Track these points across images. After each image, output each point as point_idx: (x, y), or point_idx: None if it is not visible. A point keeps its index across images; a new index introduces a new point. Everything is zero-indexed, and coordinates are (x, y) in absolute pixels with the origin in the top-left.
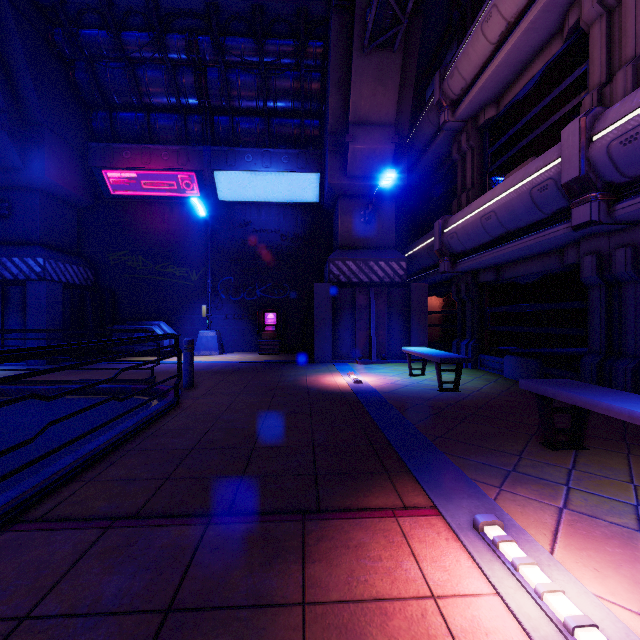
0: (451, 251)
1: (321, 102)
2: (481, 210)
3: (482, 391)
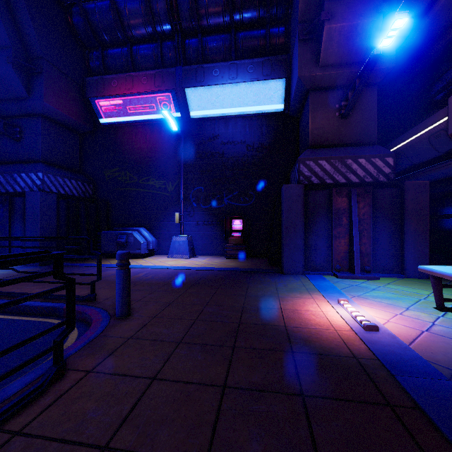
0: None
1: (287, 2)
2: None
3: None
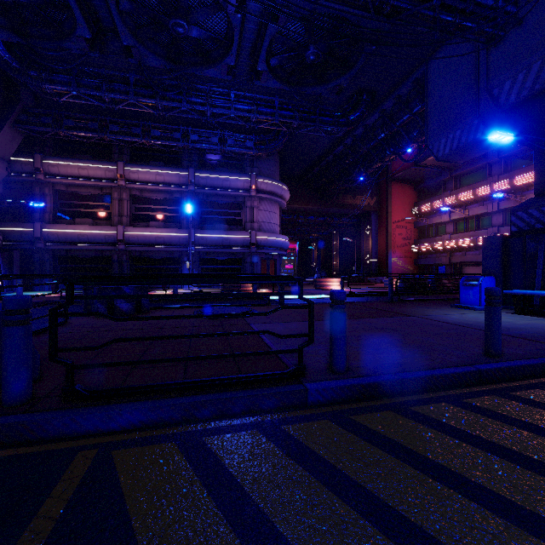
0: (47, 239)
1: None
2: (78, 232)
3: None
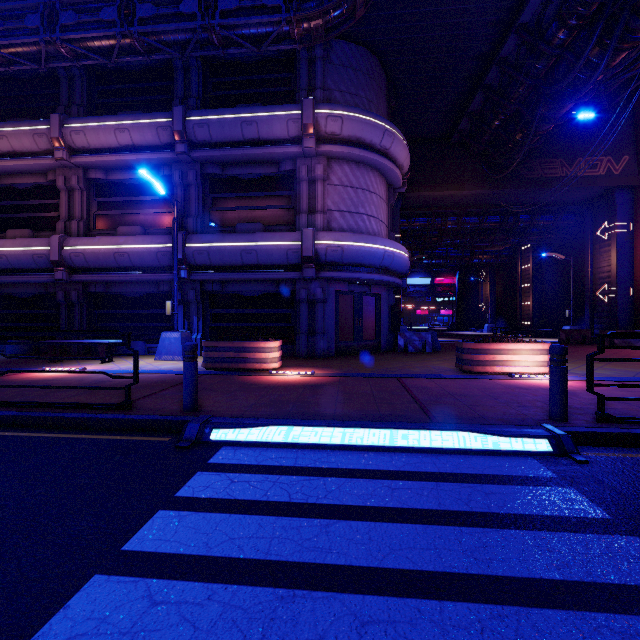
0: None
1: None
2: None
3: (2, 358)
